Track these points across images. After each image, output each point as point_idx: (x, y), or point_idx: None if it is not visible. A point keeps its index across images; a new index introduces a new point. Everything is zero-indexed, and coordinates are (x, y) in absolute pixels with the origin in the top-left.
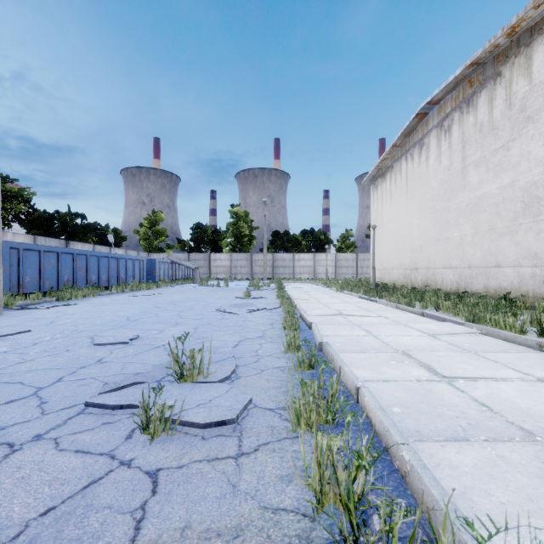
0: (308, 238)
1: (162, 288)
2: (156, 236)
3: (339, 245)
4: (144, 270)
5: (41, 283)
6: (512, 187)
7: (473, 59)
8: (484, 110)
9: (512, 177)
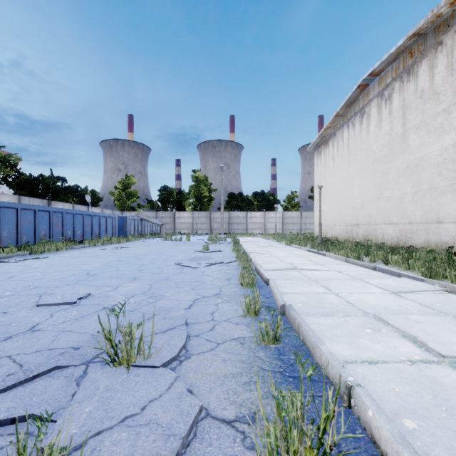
0: (259, 199)
1: (131, 242)
2: (129, 197)
3: (285, 204)
4: (116, 226)
5: (18, 238)
6: (454, 148)
7: (416, 30)
8: (425, 77)
9: (454, 138)
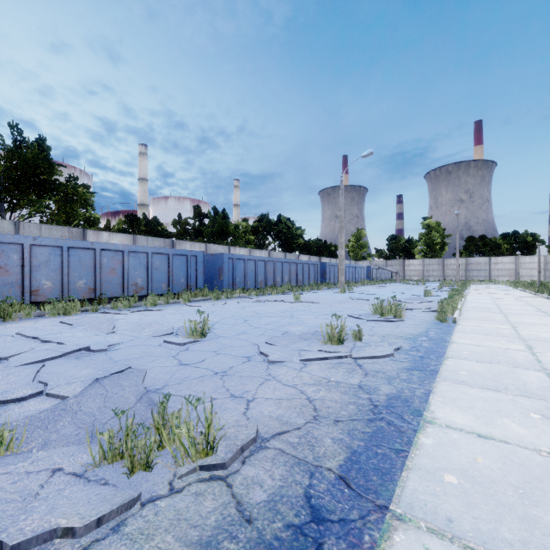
0: (510, 241)
1: (380, 284)
2: (360, 248)
3: None
4: (365, 274)
5: (334, 280)
6: None
7: None
8: None
9: None
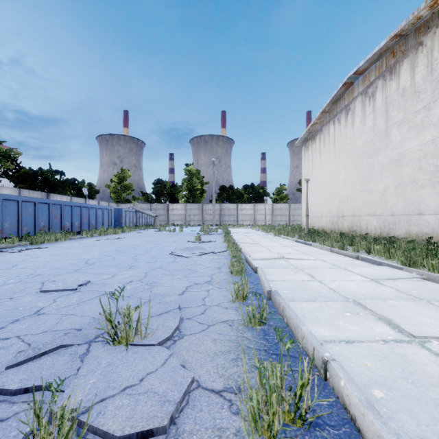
0: (249, 191)
1: (127, 233)
2: (124, 190)
3: (275, 197)
4: (112, 218)
5: (19, 229)
6: (434, 143)
7: (397, 31)
8: (407, 76)
9: (434, 134)
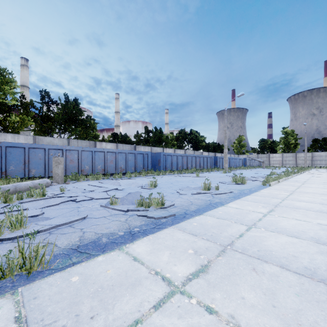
0: None
1: (251, 169)
2: (241, 147)
3: None
4: (242, 162)
5: (222, 166)
6: None
7: None
8: None
9: None
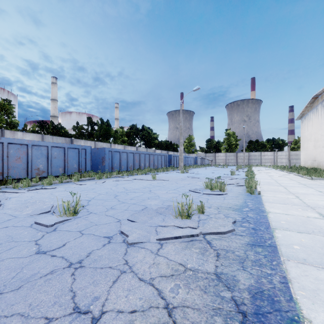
0: (271, 143)
1: (203, 167)
2: (191, 146)
3: (292, 146)
4: (194, 161)
5: (176, 165)
6: None
7: None
8: None
9: None
